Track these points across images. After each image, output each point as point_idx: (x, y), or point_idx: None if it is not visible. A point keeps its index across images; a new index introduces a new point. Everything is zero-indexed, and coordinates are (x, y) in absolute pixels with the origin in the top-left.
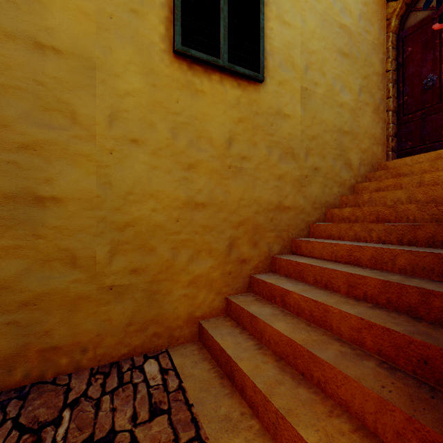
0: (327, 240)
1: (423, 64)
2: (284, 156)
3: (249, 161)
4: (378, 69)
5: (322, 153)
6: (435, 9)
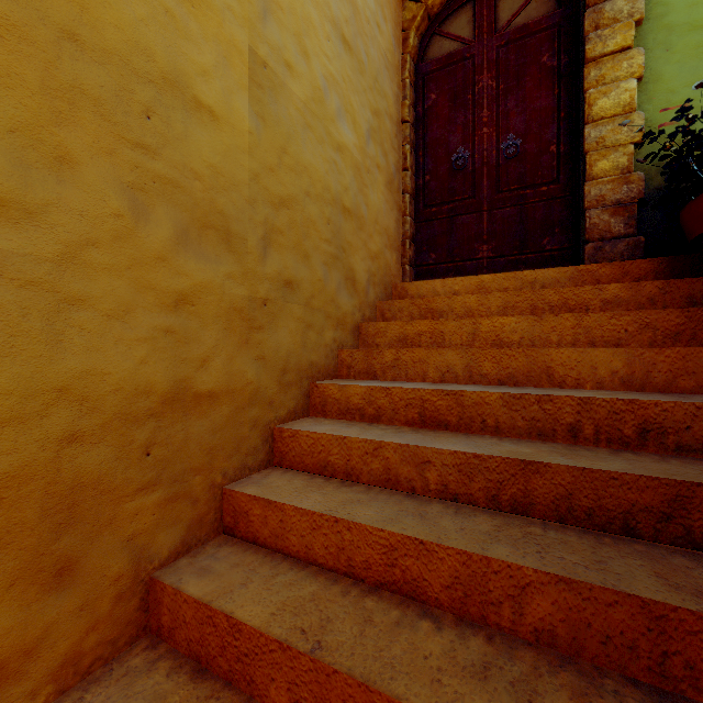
0: (321, 488)
1: (452, 128)
2: (196, 232)
3: (25, 224)
4: (392, 110)
5: (302, 246)
6: (466, 43)
